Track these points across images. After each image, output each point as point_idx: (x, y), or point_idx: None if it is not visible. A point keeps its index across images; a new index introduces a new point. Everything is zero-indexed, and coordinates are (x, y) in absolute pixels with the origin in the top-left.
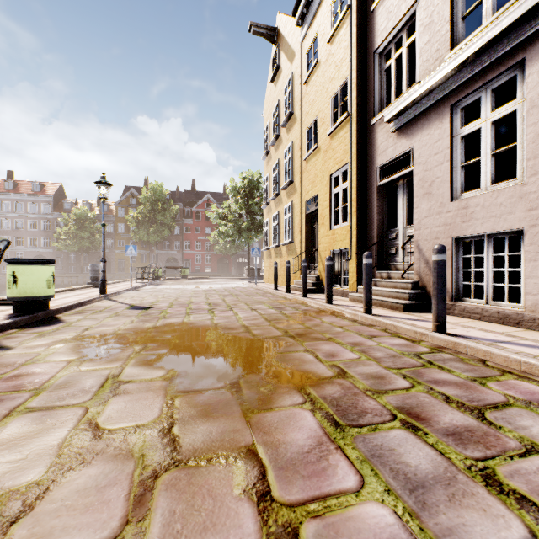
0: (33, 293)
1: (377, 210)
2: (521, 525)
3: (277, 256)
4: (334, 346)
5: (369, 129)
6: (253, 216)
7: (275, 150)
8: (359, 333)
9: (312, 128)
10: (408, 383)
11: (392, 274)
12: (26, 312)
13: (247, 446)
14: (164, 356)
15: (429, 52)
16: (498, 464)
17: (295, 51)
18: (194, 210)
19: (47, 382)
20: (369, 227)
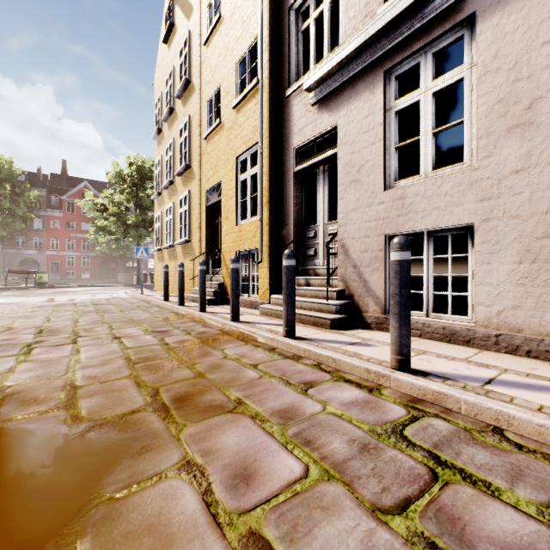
0: None
1: (294, 202)
2: None
3: (171, 258)
4: (248, 431)
5: (283, 102)
6: (144, 210)
7: (169, 127)
8: (285, 380)
9: (213, 100)
10: None
11: (311, 281)
12: None
13: None
14: None
15: (357, 6)
16: None
17: (193, 5)
18: (64, 199)
19: None
20: (283, 223)
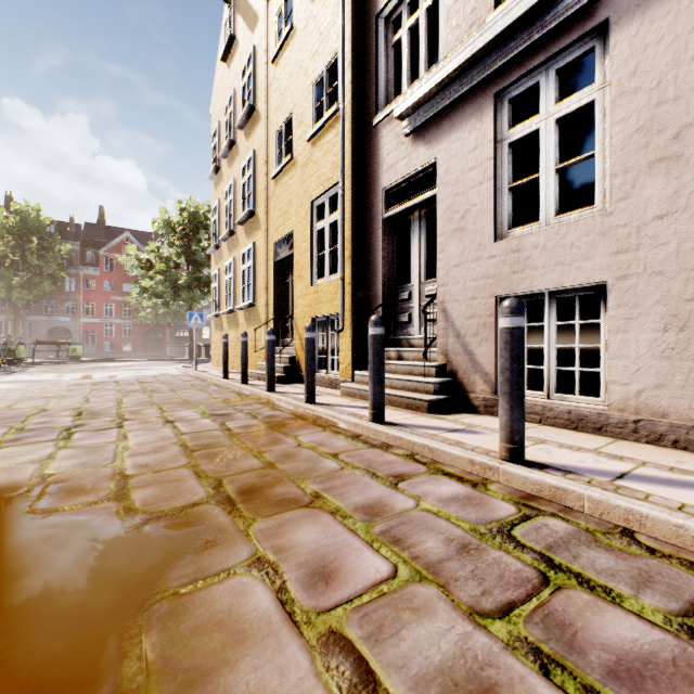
0: None
1: (382, 256)
2: None
3: (232, 326)
4: (327, 528)
5: (370, 132)
6: (198, 267)
7: (229, 165)
8: (371, 472)
9: (283, 130)
10: None
11: (404, 354)
12: None
13: None
14: None
15: (461, 13)
16: None
17: (258, 13)
18: (102, 254)
19: None
20: (370, 282)
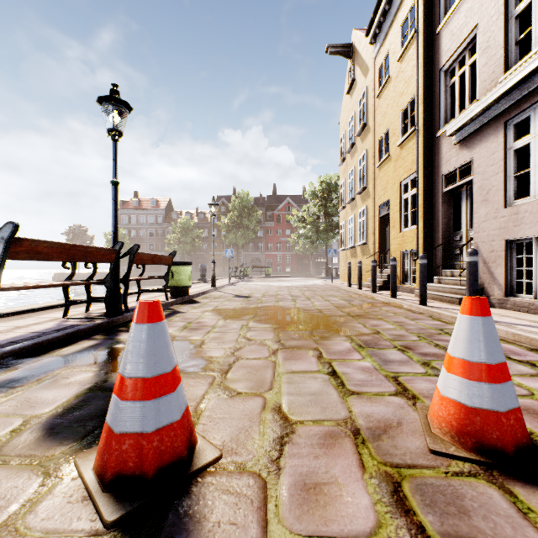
0: (181, 284)
1: (442, 215)
2: (424, 371)
3: (352, 256)
4: (381, 322)
5: (435, 140)
6: (330, 217)
7: (351, 157)
8: (406, 317)
9: (383, 138)
10: (418, 339)
11: (454, 273)
12: (178, 296)
13: (314, 348)
14: (268, 320)
15: (486, 74)
16: (436, 361)
17: (368, 67)
18: (275, 213)
19: (215, 325)
20: (435, 230)
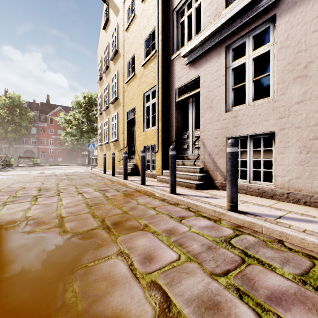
0: None
1: (175, 119)
2: None
3: (107, 150)
4: (150, 239)
5: (170, 62)
6: (92, 122)
7: (106, 76)
8: (170, 215)
9: (131, 61)
10: (252, 314)
11: (185, 162)
12: None
13: None
14: None
15: (210, 10)
16: None
17: (119, 8)
18: (48, 116)
19: None
20: (170, 130)
